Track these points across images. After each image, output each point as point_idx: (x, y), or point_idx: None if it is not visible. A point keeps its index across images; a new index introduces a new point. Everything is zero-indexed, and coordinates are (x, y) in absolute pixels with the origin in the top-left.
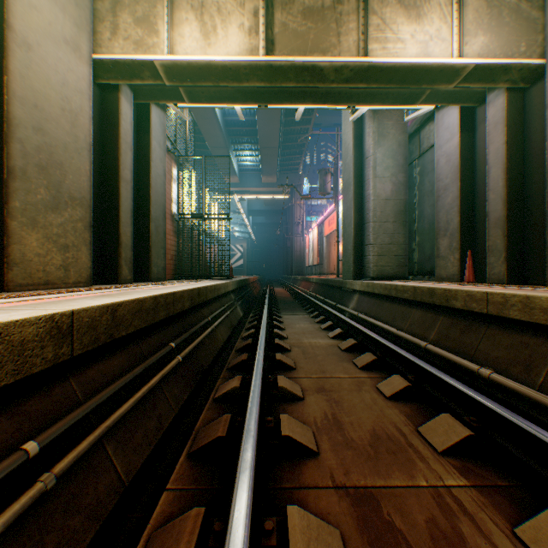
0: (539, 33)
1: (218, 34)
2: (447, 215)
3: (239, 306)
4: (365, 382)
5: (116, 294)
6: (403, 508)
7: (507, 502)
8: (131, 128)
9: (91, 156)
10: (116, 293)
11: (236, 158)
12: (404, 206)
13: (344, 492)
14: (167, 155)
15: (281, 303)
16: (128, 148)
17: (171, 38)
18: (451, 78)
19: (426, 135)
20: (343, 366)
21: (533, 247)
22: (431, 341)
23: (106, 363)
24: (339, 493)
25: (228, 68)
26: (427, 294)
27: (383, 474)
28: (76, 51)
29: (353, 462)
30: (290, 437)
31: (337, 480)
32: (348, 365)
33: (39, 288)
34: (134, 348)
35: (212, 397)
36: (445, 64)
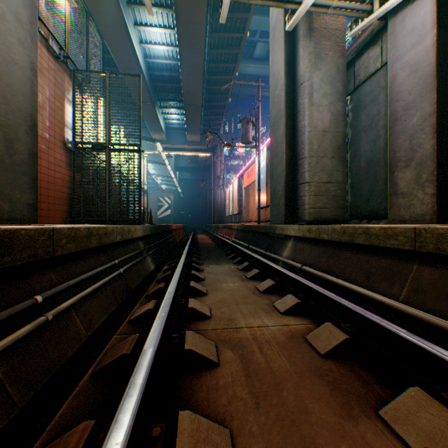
0: None
1: None
2: (412, 140)
3: (150, 257)
4: None
5: None
6: None
7: None
8: None
9: None
10: None
11: (163, 116)
12: (343, 140)
13: None
14: (54, 62)
15: (203, 251)
16: None
17: None
18: None
19: (364, 64)
20: None
21: None
22: None
23: None
24: None
25: None
26: None
27: None
28: None
29: None
30: None
31: None
32: (383, 441)
33: None
34: None
35: None
36: None
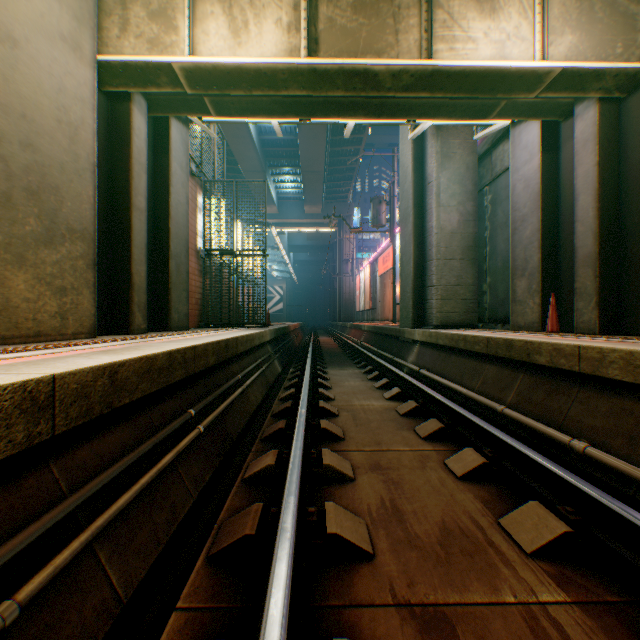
0: (639, 32)
1: (251, 31)
2: (525, 251)
3: (277, 360)
4: (430, 456)
5: (121, 350)
6: (487, 636)
7: (622, 626)
8: (146, 145)
9: (95, 179)
10: (122, 347)
11: (275, 185)
12: (473, 241)
13: (408, 613)
14: (191, 179)
15: (327, 355)
16: (142, 170)
17: (193, 36)
18: (532, 85)
19: (500, 156)
20: (403, 435)
21: (630, 289)
22: (508, 404)
23: (102, 440)
24: (402, 614)
25: (262, 72)
26: (504, 347)
27: (457, 586)
28: (76, 51)
29: (418, 568)
30: (338, 534)
31: (399, 595)
32: (409, 434)
33: (28, 340)
34: (142, 419)
35: (241, 477)
36: (526, 68)
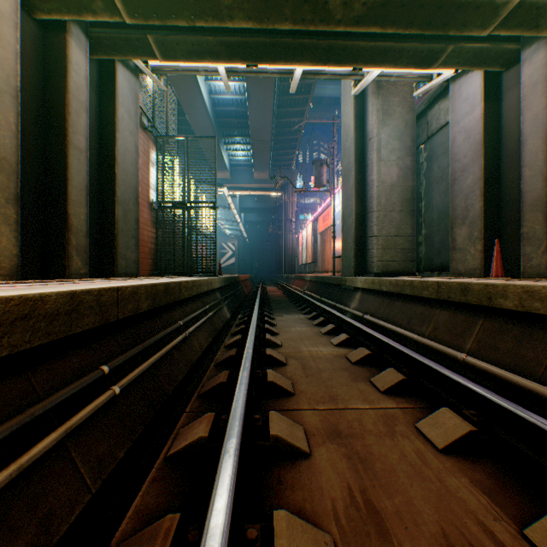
0: None
1: None
2: (466, 200)
3: (226, 307)
4: (396, 417)
5: (5, 290)
6: None
7: None
8: (86, 83)
9: (17, 105)
10: (17, 288)
11: (227, 153)
12: (412, 194)
13: None
14: (143, 133)
15: (273, 303)
16: (82, 108)
17: None
18: (487, 20)
19: (435, 115)
20: (359, 388)
21: None
22: (468, 351)
23: None
24: None
25: None
26: (458, 291)
27: None
28: None
29: None
30: None
31: None
32: (366, 386)
33: None
34: (11, 386)
35: (165, 454)
36: None
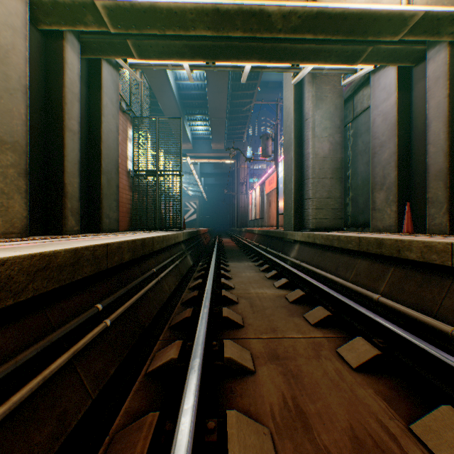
0: None
1: None
2: (383, 170)
3: (189, 256)
4: (322, 344)
5: (25, 247)
6: None
7: None
8: (78, 79)
9: (26, 99)
10: (33, 245)
11: (190, 128)
12: (340, 164)
13: None
14: (122, 115)
15: (228, 252)
16: (75, 99)
17: None
18: (398, 28)
19: (360, 100)
20: (294, 321)
21: None
22: (381, 293)
23: None
24: None
25: (173, 11)
26: (374, 245)
27: None
28: None
29: None
30: None
31: None
32: (300, 320)
33: None
34: (34, 319)
35: (145, 371)
36: (395, 11)
